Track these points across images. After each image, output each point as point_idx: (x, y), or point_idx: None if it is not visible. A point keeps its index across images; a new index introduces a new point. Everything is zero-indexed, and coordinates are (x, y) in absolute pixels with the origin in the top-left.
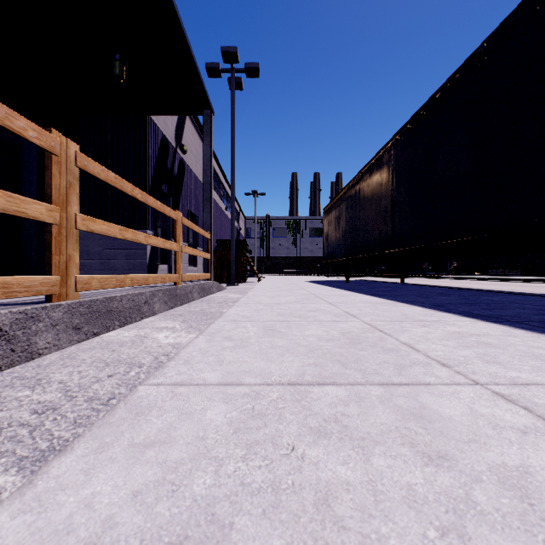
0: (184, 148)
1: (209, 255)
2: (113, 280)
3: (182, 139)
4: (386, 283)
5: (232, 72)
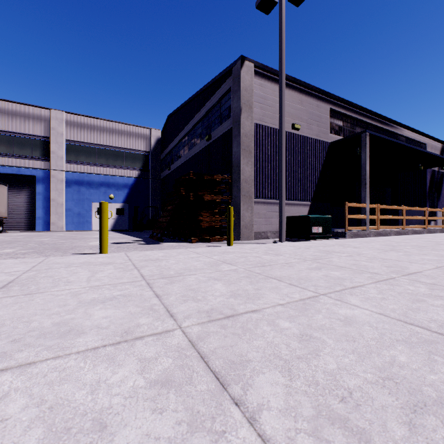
0: (443, 168)
1: None
2: (430, 226)
3: None
4: None
5: None
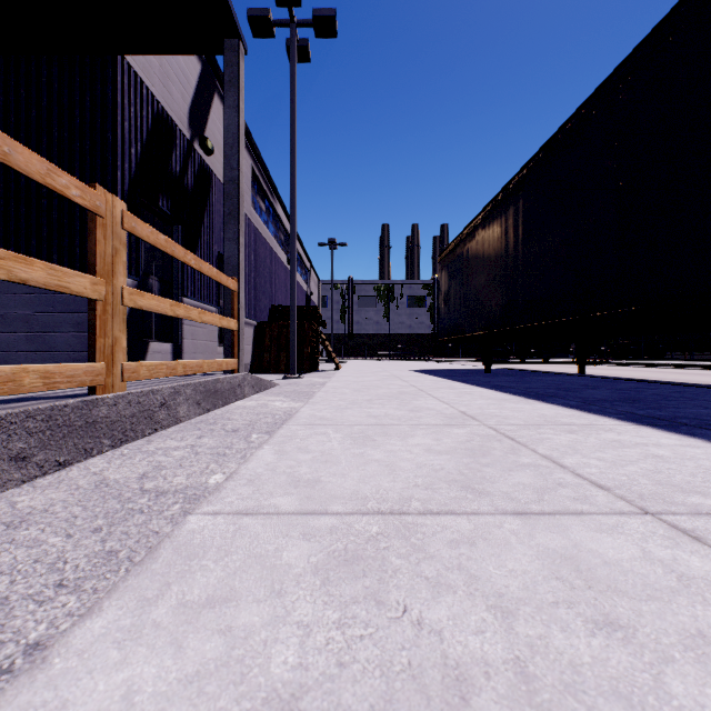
0: (207, 144)
1: (235, 323)
2: None
3: (205, 130)
4: (563, 377)
5: (292, 26)
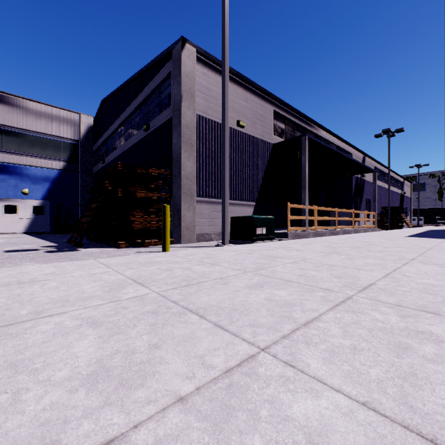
0: (364, 176)
1: (375, 219)
2: (356, 226)
3: None
4: None
5: (388, 134)
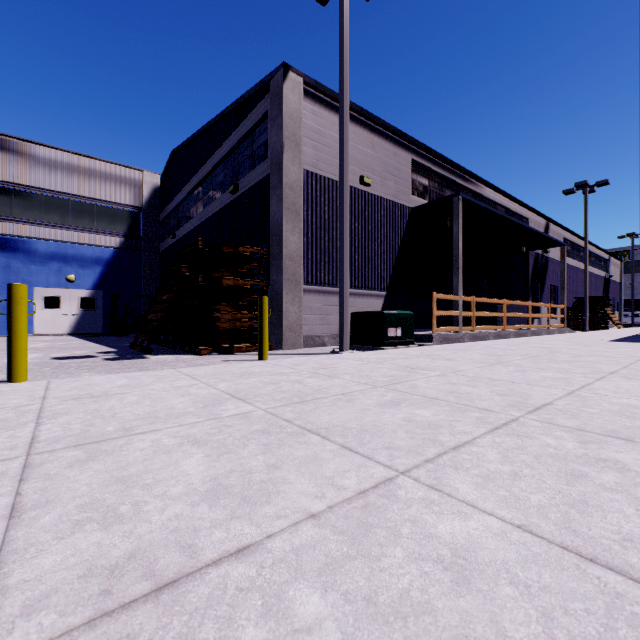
0: (547, 252)
1: (563, 316)
2: (535, 326)
3: None
4: None
5: (584, 190)
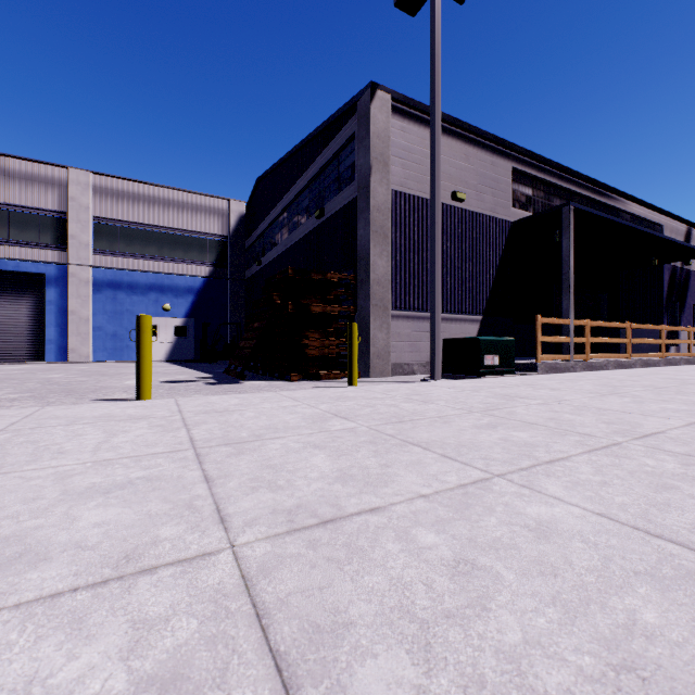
0: (688, 264)
1: None
2: (670, 355)
3: None
4: None
5: None
